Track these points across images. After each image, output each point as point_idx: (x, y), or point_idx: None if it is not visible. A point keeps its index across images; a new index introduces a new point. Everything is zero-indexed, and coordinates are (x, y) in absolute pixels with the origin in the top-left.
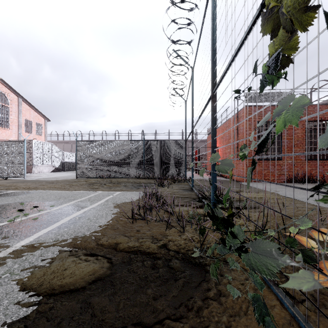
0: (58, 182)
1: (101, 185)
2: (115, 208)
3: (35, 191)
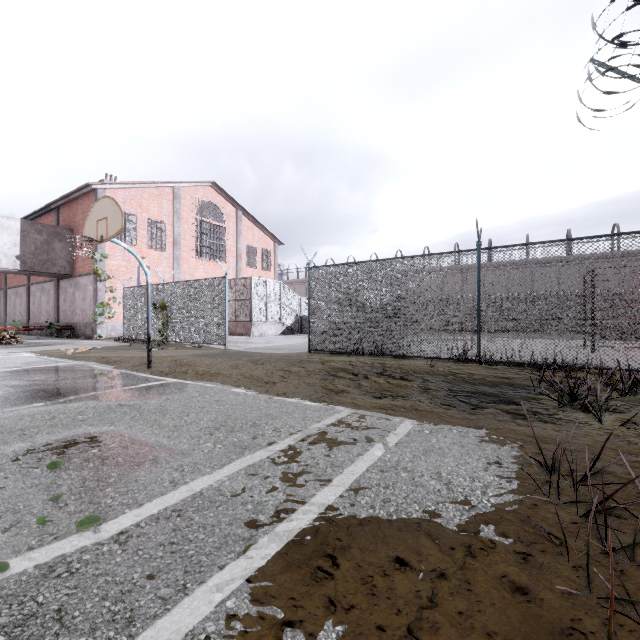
0: (268, 361)
1: (356, 378)
2: None
3: (197, 387)
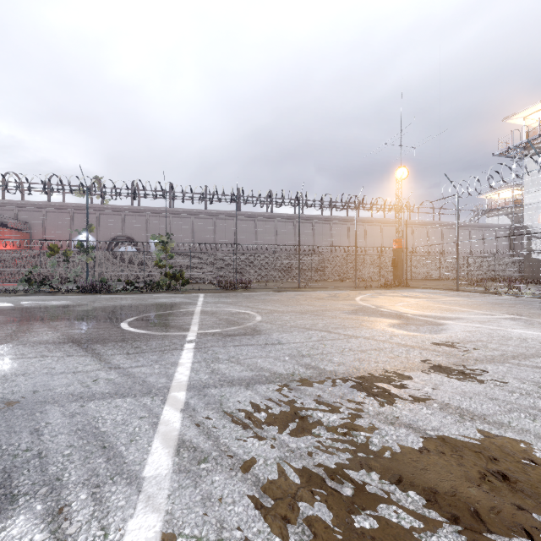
0: None
1: None
2: None
3: None
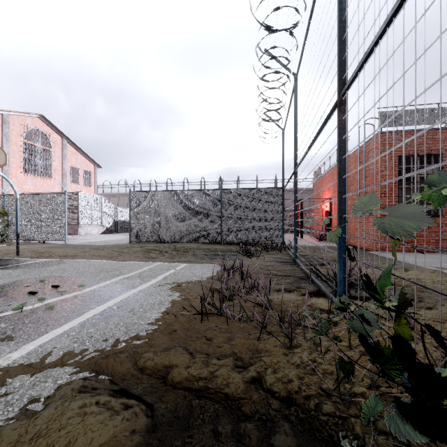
0: (105, 248)
1: (161, 253)
2: (175, 292)
3: (71, 260)
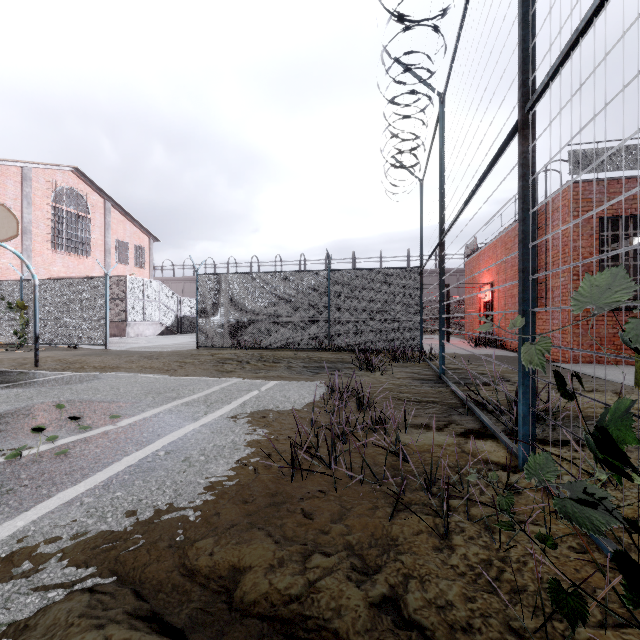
0: (161, 356)
1: (241, 364)
2: (257, 428)
3: (109, 375)
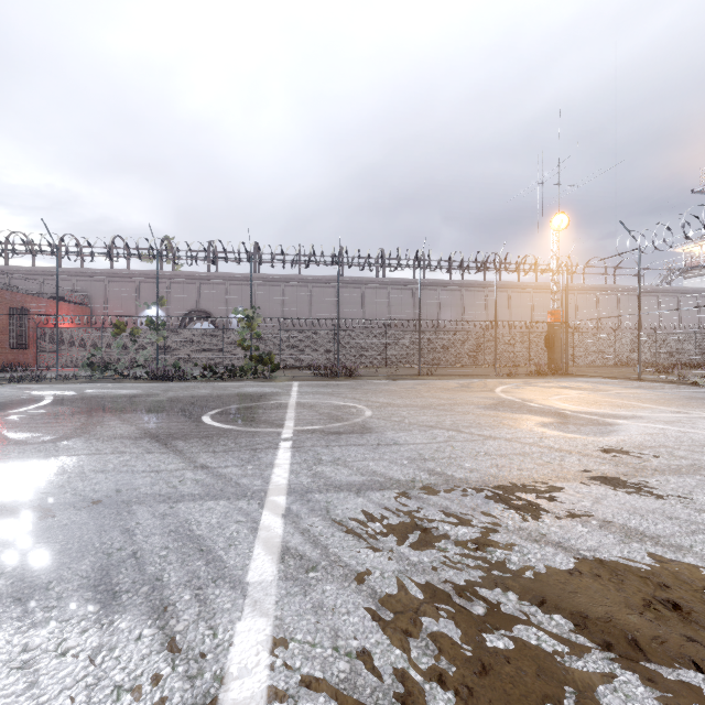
0: None
1: None
2: None
3: None
